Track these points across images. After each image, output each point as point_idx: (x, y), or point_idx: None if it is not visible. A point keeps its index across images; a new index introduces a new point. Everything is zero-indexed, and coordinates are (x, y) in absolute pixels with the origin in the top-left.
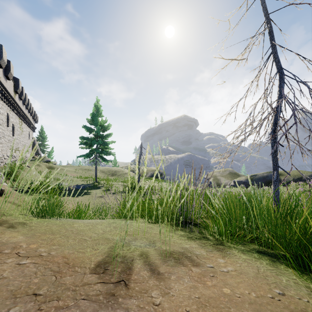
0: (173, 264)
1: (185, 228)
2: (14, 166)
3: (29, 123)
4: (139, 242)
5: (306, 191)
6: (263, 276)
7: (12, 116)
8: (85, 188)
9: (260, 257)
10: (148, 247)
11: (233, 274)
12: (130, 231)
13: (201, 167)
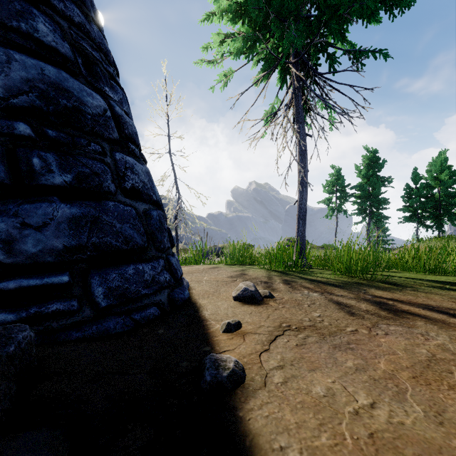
0: None
1: None
2: None
3: None
4: None
5: None
6: None
7: None
8: None
9: None
10: None
11: None
12: None
13: None
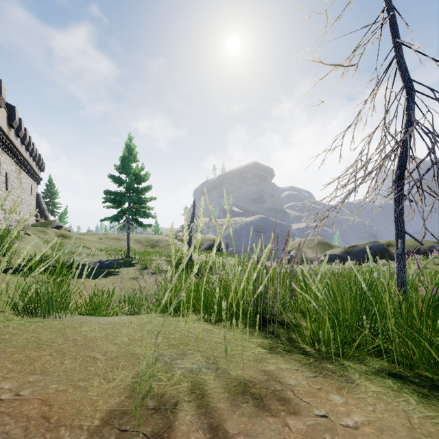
0: (252, 411)
1: (264, 331)
2: (5, 234)
3: (32, 171)
4: (189, 361)
5: (427, 268)
6: (423, 435)
7: (5, 160)
8: (112, 265)
9: (399, 387)
10: (206, 371)
11: (368, 434)
12: (174, 339)
13: (289, 234)
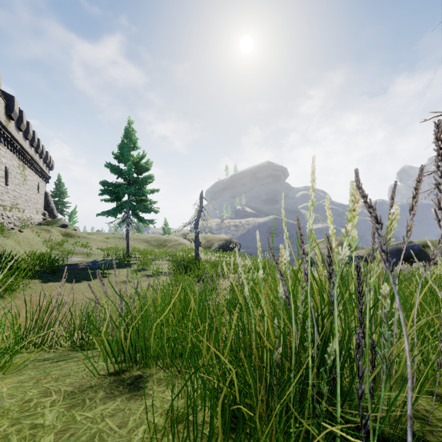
0: None
1: None
2: None
3: (39, 168)
4: None
5: None
6: None
7: (4, 154)
8: (104, 266)
9: None
10: None
11: None
12: None
13: None
